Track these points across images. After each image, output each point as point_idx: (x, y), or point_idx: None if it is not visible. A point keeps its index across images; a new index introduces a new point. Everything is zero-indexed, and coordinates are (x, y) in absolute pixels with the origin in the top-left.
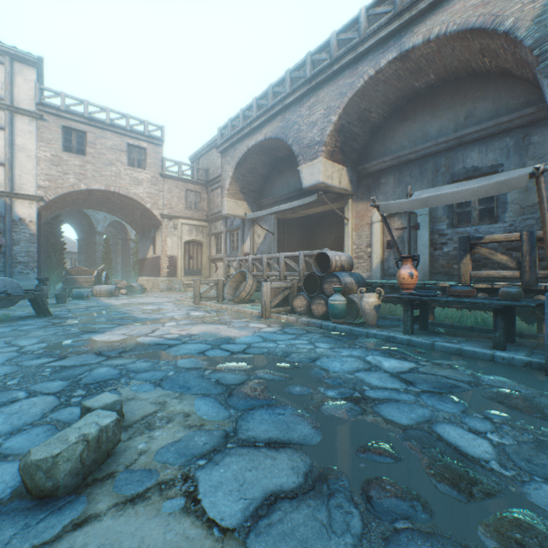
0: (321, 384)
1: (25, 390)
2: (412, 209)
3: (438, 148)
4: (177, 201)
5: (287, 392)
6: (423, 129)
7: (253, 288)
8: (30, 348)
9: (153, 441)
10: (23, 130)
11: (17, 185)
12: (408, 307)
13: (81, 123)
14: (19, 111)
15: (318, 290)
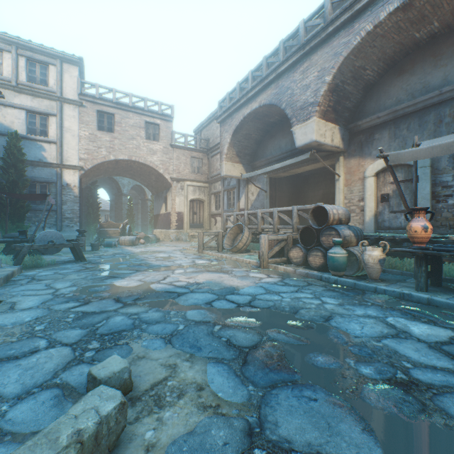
0: (347, 355)
1: (47, 338)
2: (430, 156)
3: (442, 98)
4: (184, 167)
5: (310, 363)
6: (423, 81)
7: (248, 239)
8: (63, 291)
9: (162, 427)
10: (69, 115)
11: (65, 158)
12: (421, 262)
13: (111, 107)
14: (66, 101)
15: (314, 243)
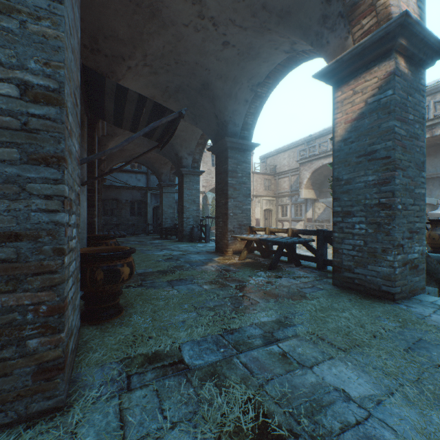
0: None
1: None
2: None
3: None
4: (259, 186)
5: None
6: None
7: None
8: None
9: None
10: None
11: None
12: None
13: None
14: None
15: None
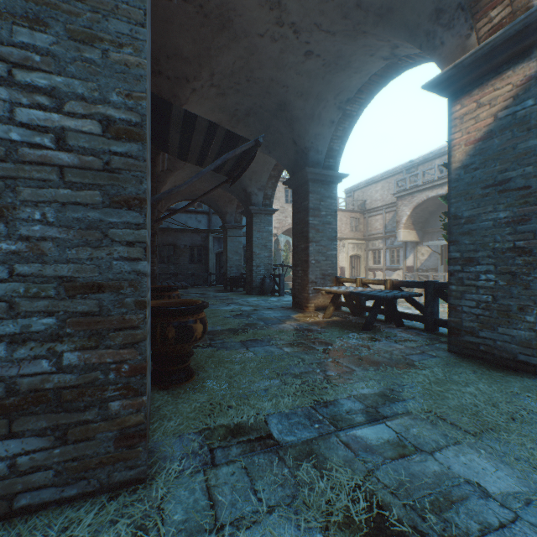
0: None
1: None
2: None
3: None
4: (344, 227)
5: None
6: None
7: None
8: None
9: None
10: None
11: None
12: None
13: None
14: None
15: None
